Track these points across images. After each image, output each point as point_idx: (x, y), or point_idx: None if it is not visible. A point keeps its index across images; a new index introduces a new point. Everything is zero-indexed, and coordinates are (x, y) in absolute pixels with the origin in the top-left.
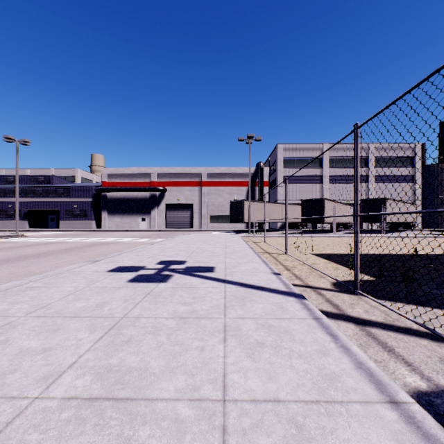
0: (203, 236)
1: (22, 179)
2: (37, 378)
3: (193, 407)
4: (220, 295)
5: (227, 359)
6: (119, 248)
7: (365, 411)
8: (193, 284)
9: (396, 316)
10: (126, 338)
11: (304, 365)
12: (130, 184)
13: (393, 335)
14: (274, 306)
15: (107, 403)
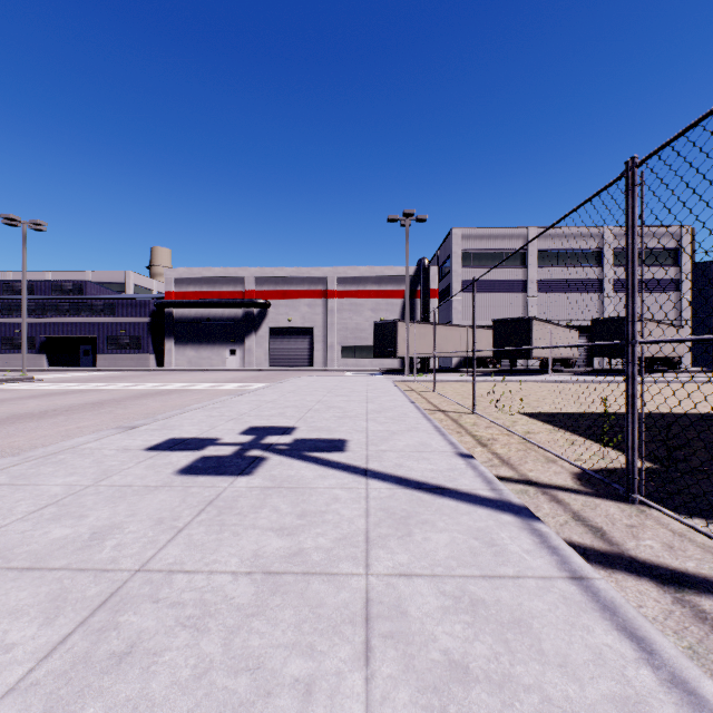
0: (329, 381)
1: (38, 287)
2: None
3: None
4: (356, 507)
5: None
6: (185, 402)
7: None
8: (303, 479)
9: None
10: (124, 642)
11: None
12: (212, 294)
13: None
14: (474, 541)
15: None
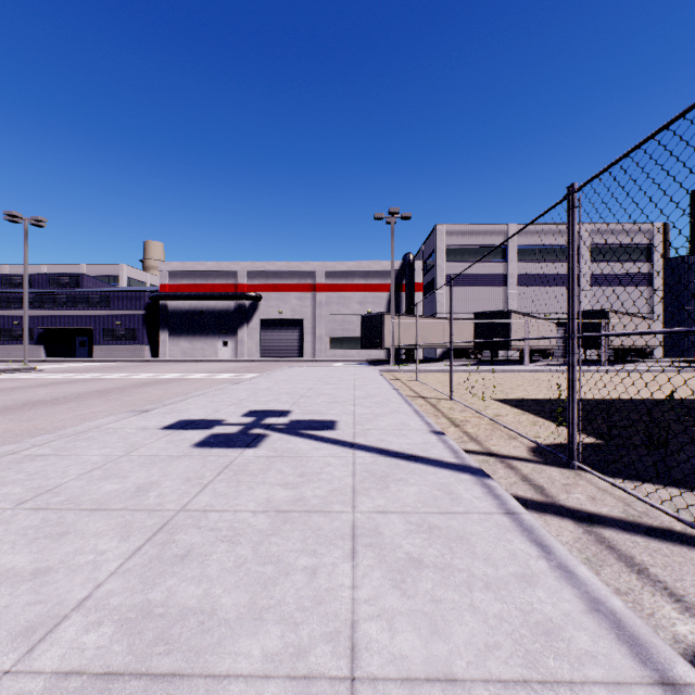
0: (319, 371)
1: (35, 280)
2: (15, 630)
3: (295, 694)
4: (345, 470)
5: (358, 592)
6: (185, 390)
7: None
8: (300, 450)
9: (643, 506)
10: (182, 549)
11: (495, 605)
12: (205, 288)
13: (643, 542)
14: (437, 491)
15: (135, 684)
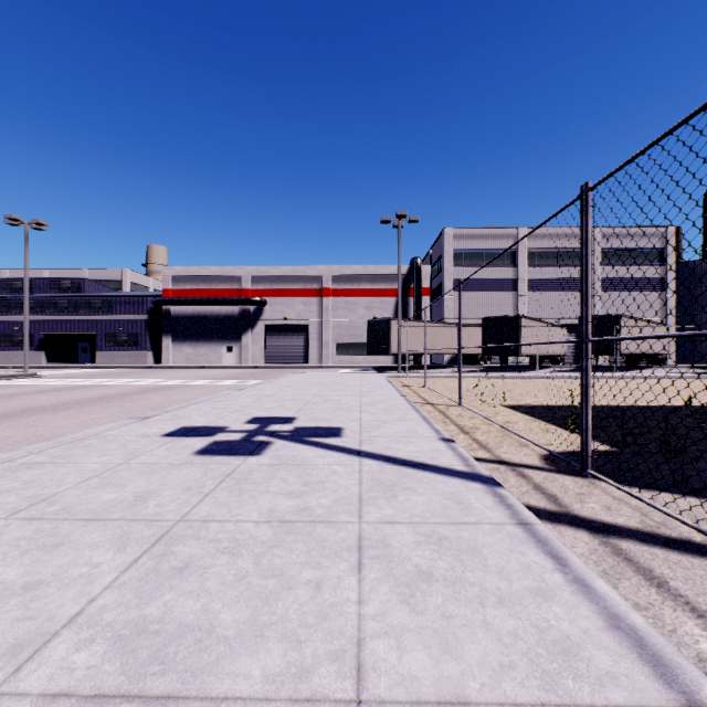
0: (325, 377)
1: (36, 285)
2: (2, 648)
3: None
4: (351, 478)
5: (365, 608)
6: (188, 396)
7: None
8: (305, 458)
9: (661, 516)
10: (181, 562)
11: (509, 622)
12: (208, 292)
13: (662, 554)
14: (446, 500)
15: None
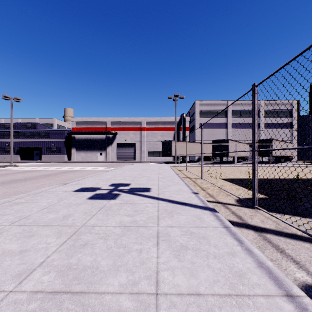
0: (143, 166)
1: (16, 125)
2: (13, 275)
3: (133, 300)
4: (154, 209)
5: (159, 259)
6: (83, 174)
7: (267, 303)
8: (135, 200)
9: (284, 224)
10: (84, 242)
11: (218, 265)
12: (92, 129)
13: (283, 239)
14: (194, 218)
15: (65, 296)
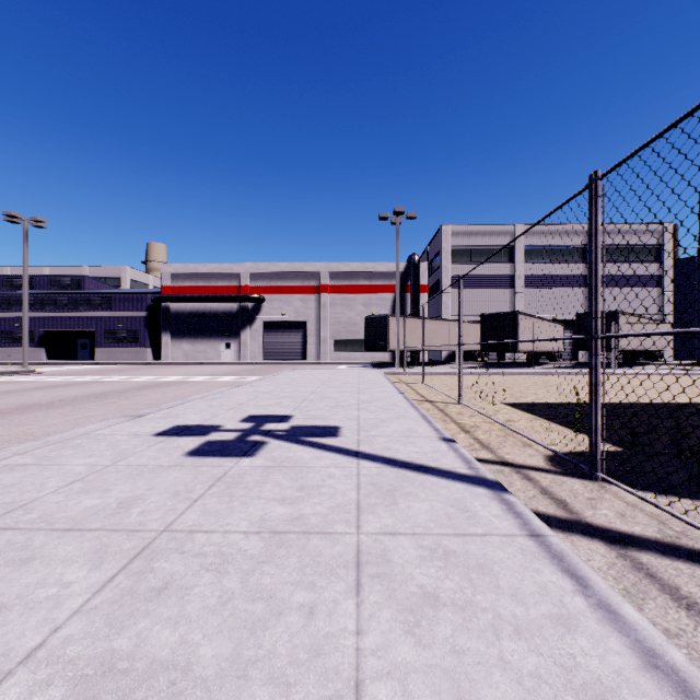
0: (322, 373)
1: (36, 282)
2: None
3: None
4: (349, 482)
5: (364, 640)
6: (185, 393)
7: None
8: (301, 459)
9: (680, 525)
10: (160, 581)
11: (530, 659)
12: (207, 289)
13: (687, 569)
14: (450, 508)
15: None
